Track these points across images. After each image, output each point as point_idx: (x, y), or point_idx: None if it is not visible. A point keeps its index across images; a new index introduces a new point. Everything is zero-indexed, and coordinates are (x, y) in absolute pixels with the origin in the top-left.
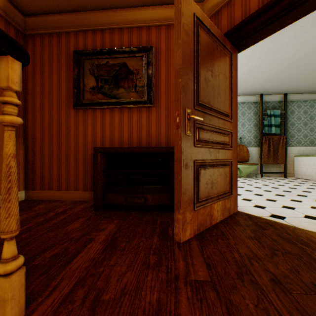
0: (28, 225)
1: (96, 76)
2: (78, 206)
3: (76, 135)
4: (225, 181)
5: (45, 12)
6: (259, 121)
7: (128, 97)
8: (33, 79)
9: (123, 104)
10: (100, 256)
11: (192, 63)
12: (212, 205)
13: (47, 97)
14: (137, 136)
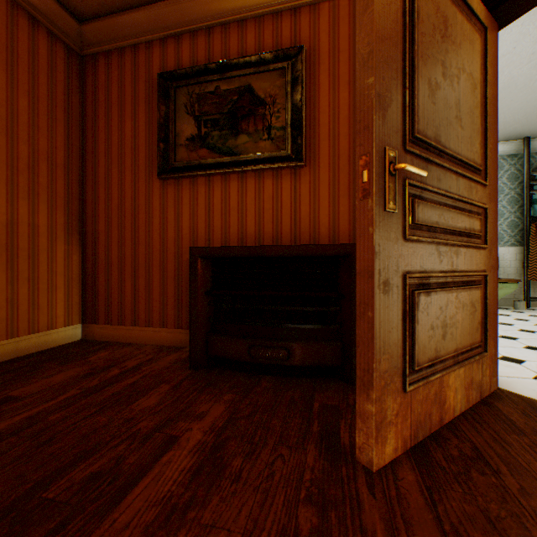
0: (69, 395)
1: (197, 116)
2: (163, 356)
3: (163, 226)
4: (472, 321)
5: (111, 9)
6: (521, 192)
7: (254, 150)
8: (94, 132)
9: (246, 165)
10: (185, 491)
11: (400, 42)
12: (444, 378)
13: (115, 161)
14: (272, 225)
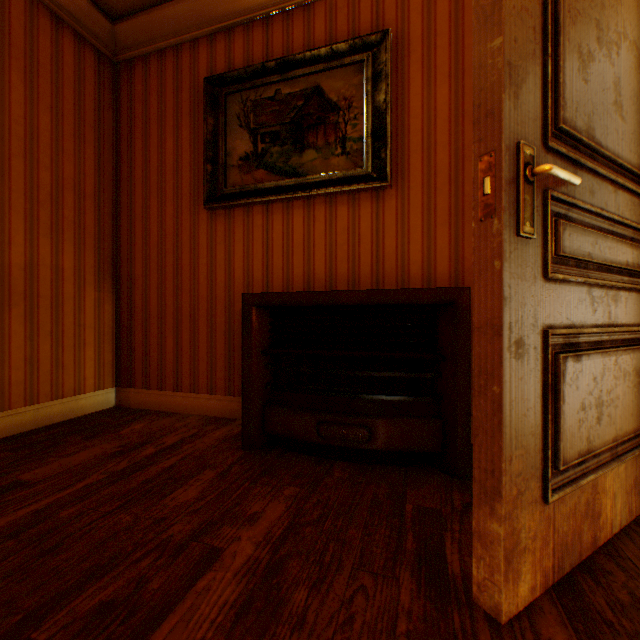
0: (89, 481)
1: (252, 128)
2: (210, 431)
3: (211, 267)
4: (635, 396)
5: (148, 2)
6: None
7: (324, 169)
8: (129, 155)
9: (314, 189)
10: None
11: None
12: (598, 479)
13: (154, 189)
14: (347, 265)
